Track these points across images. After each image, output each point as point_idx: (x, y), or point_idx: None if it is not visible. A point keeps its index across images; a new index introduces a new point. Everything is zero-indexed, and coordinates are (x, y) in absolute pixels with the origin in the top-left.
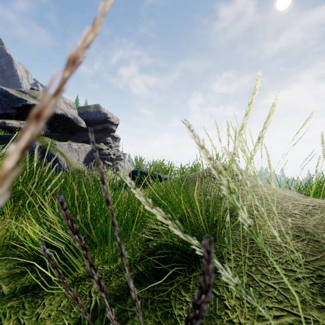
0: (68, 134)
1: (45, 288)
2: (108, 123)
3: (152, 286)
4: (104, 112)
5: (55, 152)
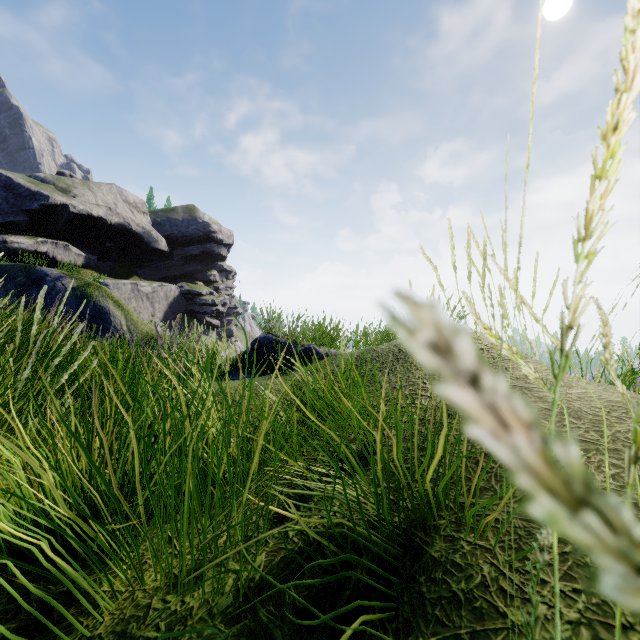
0: (132, 265)
1: None
2: (212, 242)
3: None
4: (204, 220)
5: (104, 299)
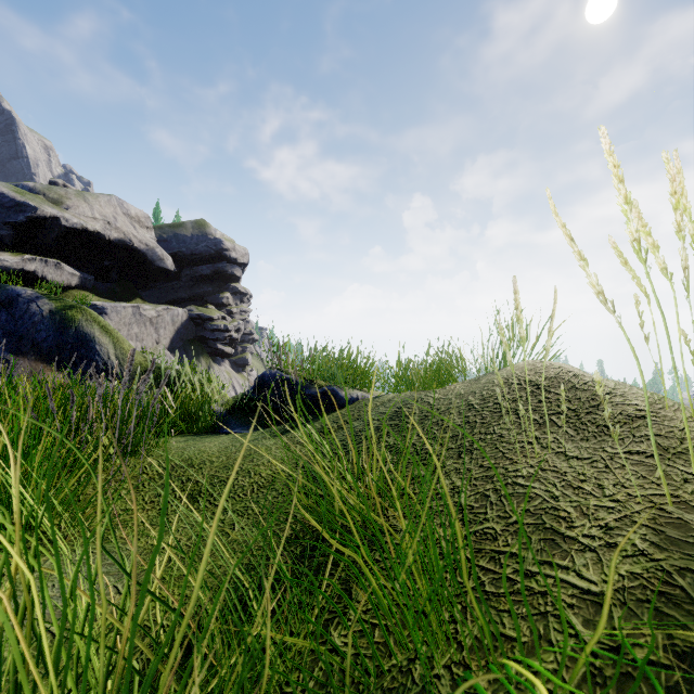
0: (135, 286)
1: None
2: (224, 260)
3: None
4: (215, 237)
5: (88, 324)
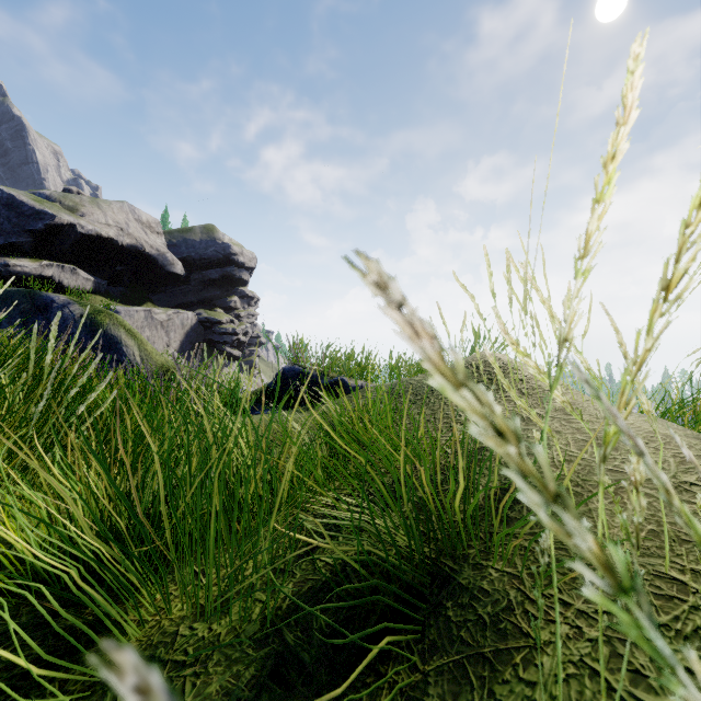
0: (145, 290)
1: (27, 698)
2: (232, 265)
3: (319, 698)
4: (224, 242)
5: (115, 327)
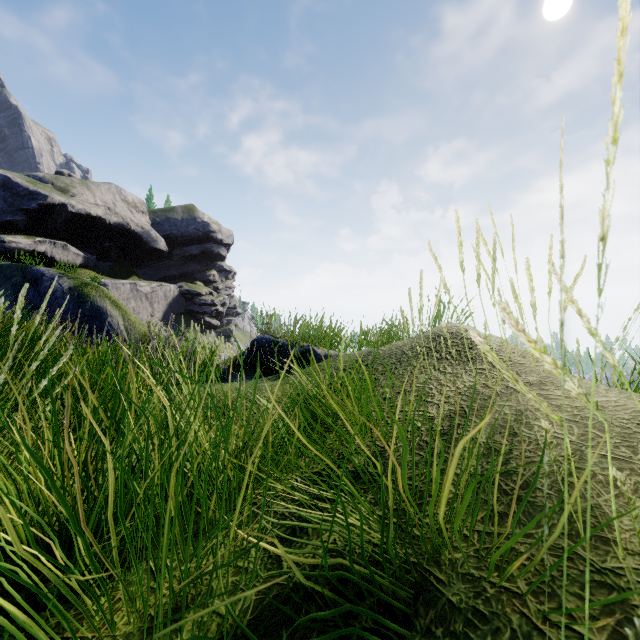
0: (131, 265)
1: None
2: (211, 241)
3: None
4: (203, 220)
5: (101, 299)
